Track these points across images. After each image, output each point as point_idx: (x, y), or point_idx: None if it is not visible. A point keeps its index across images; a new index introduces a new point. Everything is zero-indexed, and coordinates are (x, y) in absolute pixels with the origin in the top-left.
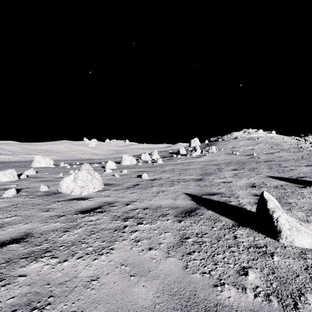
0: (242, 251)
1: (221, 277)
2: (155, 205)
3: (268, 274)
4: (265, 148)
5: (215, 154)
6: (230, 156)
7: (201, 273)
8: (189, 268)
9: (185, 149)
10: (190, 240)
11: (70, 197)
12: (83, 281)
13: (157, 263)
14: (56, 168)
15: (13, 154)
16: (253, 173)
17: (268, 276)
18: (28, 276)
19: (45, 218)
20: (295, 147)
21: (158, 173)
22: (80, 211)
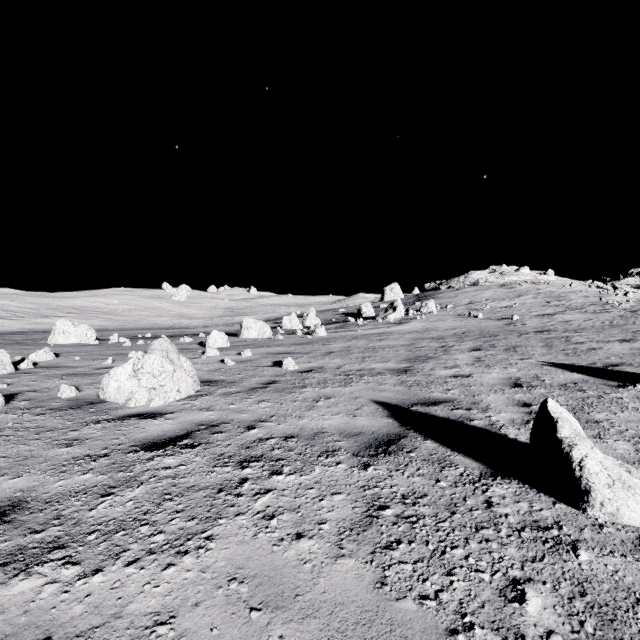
0: (506, 538)
1: (465, 608)
2: (311, 430)
3: (572, 597)
4: (535, 304)
5: (434, 316)
6: (466, 321)
7: (417, 599)
8: (390, 585)
9: (374, 307)
10: (389, 513)
11: (124, 411)
12: (135, 627)
13: (315, 575)
14: (100, 347)
15: (12, 317)
16: (514, 356)
17: (572, 602)
18: (1, 615)
19: (62, 462)
20: (596, 302)
21: (317, 358)
22: (143, 444)
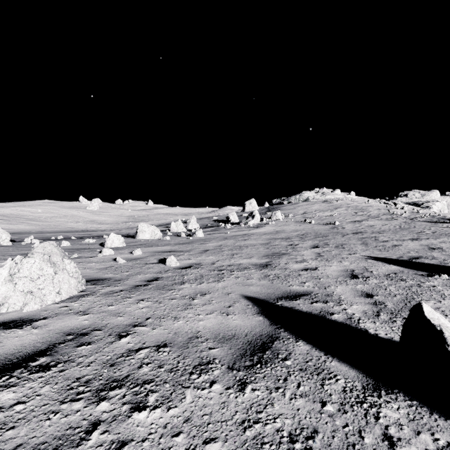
0: None
1: None
2: (185, 335)
3: None
4: (348, 214)
5: (281, 222)
6: (303, 226)
7: None
8: None
9: (238, 216)
10: None
11: None
12: None
13: None
14: (10, 248)
15: None
16: (343, 252)
17: None
18: None
19: None
20: (386, 213)
21: (195, 255)
22: None
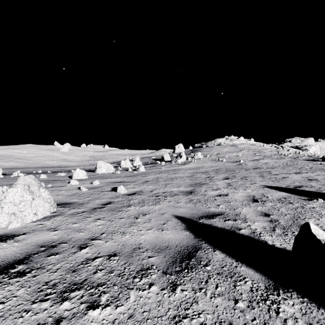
0: None
1: None
2: (130, 246)
3: None
4: (249, 155)
5: (201, 160)
6: (217, 163)
7: None
8: None
9: (170, 156)
10: None
11: None
12: None
13: None
14: (2, 180)
15: None
16: (247, 182)
17: None
18: None
19: None
20: (276, 154)
21: (139, 185)
22: None
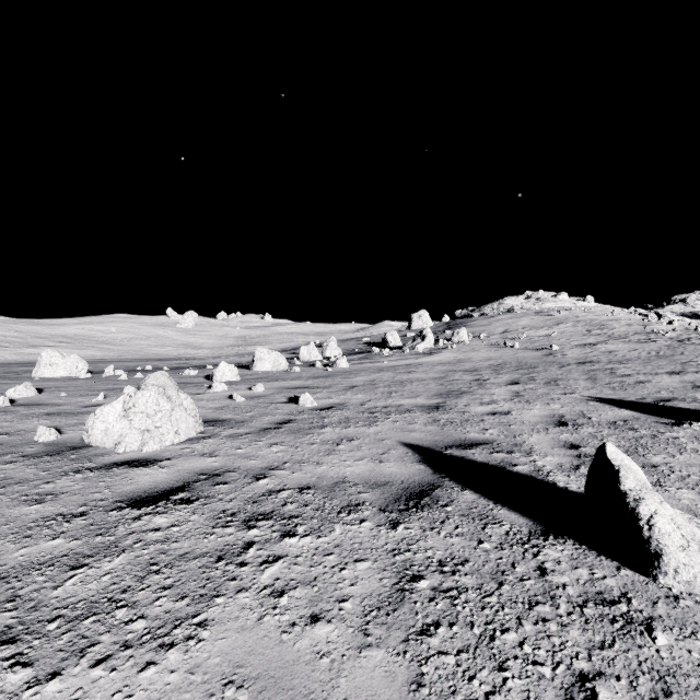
0: (566, 616)
1: None
2: (331, 479)
3: (655, 697)
4: (575, 333)
5: (466, 346)
6: (501, 352)
7: None
8: (428, 686)
9: (400, 336)
10: (424, 585)
11: (112, 458)
12: None
13: (334, 674)
14: (92, 381)
15: None
16: (556, 390)
17: None
18: None
19: (28, 523)
20: (640, 331)
21: (337, 393)
22: (130, 499)
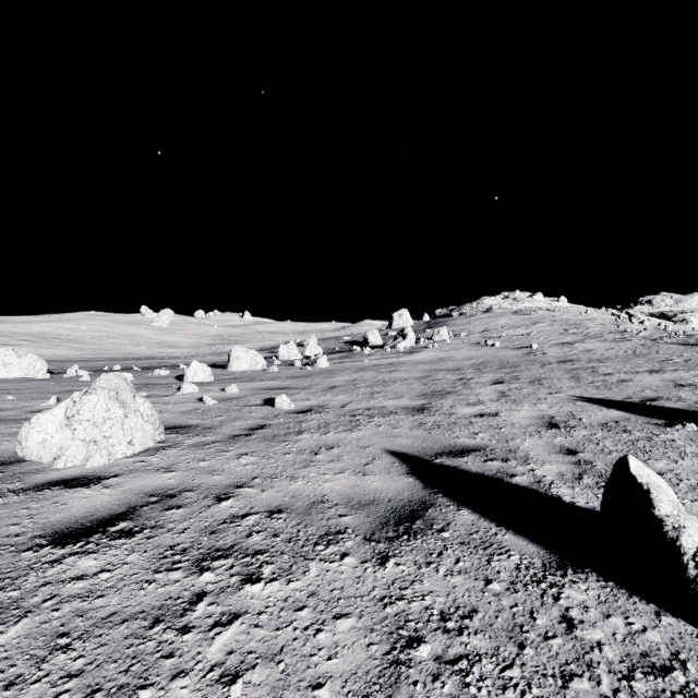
0: (613, 697)
1: None
2: (307, 499)
3: None
4: (553, 332)
5: (447, 345)
6: (482, 350)
7: None
8: None
9: (381, 335)
10: (424, 653)
11: (46, 475)
12: None
13: None
14: (49, 383)
15: None
16: (541, 390)
17: None
18: None
19: None
20: (614, 330)
21: (317, 394)
22: (54, 533)
